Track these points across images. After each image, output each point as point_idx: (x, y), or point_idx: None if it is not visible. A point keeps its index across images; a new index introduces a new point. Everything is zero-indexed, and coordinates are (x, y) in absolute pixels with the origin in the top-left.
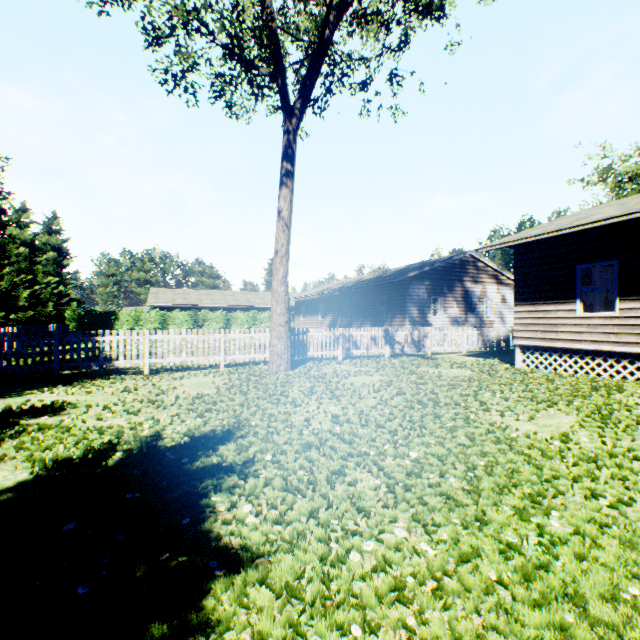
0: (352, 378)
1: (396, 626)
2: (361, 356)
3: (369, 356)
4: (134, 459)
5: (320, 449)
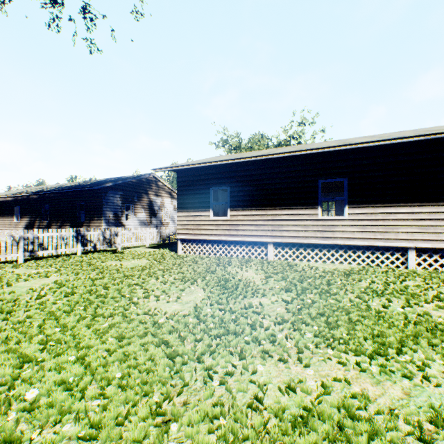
0: (20, 284)
1: None
2: (52, 256)
3: (61, 255)
4: None
5: None
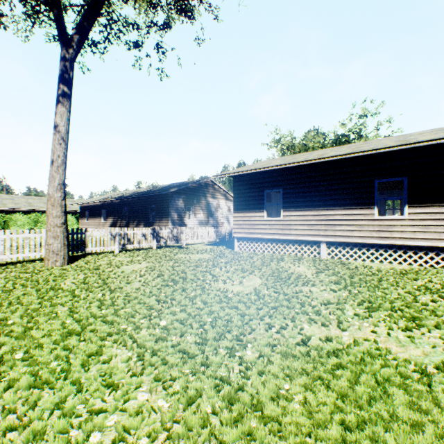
0: (124, 267)
1: None
2: (135, 249)
3: (141, 249)
4: None
5: (82, 335)
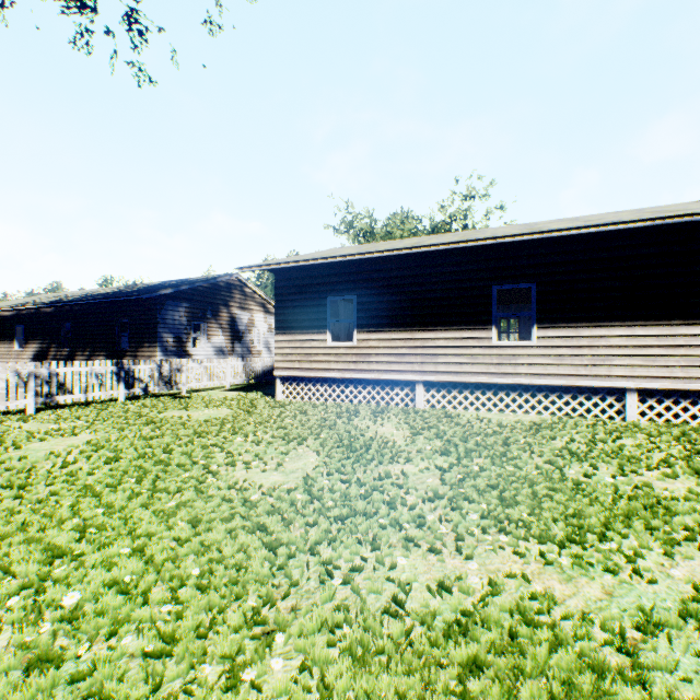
0: (34, 445)
1: None
2: (79, 403)
3: (92, 402)
4: None
5: None
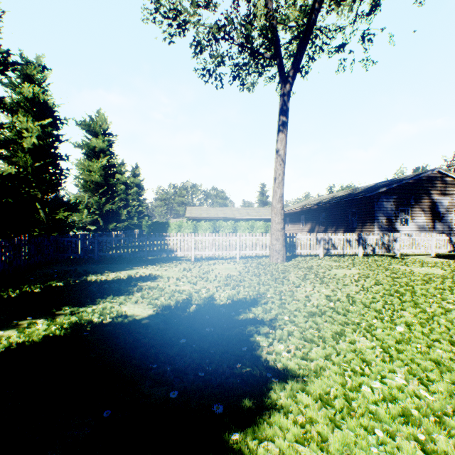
0: (334, 270)
1: (408, 438)
2: (337, 254)
3: (344, 255)
4: (203, 310)
5: (321, 317)
